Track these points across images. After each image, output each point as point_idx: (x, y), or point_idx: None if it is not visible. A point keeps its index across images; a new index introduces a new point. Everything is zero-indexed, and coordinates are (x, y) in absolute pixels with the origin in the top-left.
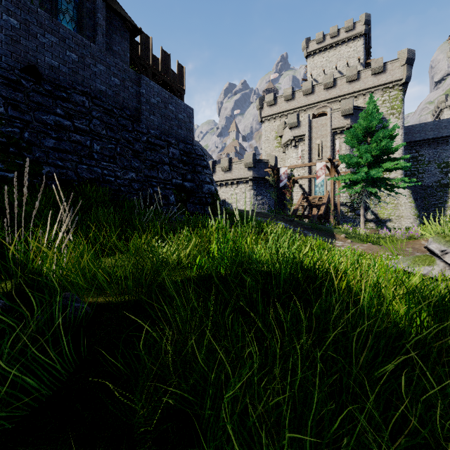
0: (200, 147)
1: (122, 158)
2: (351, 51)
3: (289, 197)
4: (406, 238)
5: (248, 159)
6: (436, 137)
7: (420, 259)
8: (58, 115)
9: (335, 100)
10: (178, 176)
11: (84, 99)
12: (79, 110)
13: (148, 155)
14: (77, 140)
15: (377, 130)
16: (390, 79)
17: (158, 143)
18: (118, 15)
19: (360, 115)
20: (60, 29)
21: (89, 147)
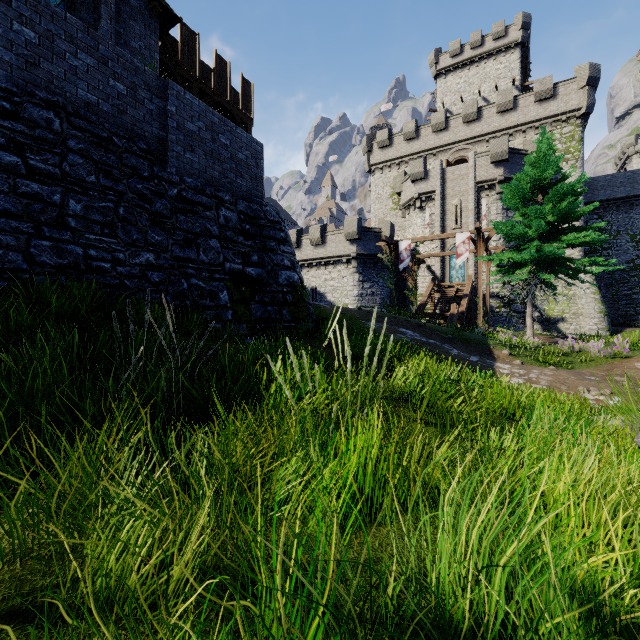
0: (273, 208)
1: (129, 227)
2: (502, 69)
3: (412, 285)
4: (607, 356)
5: (350, 228)
6: (628, 195)
7: None
8: None
9: (479, 140)
10: (236, 256)
11: (50, 116)
12: (38, 136)
13: (179, 222)
14: (33, 192)
15: (554, 183)
16: (563, 109)
17: (199, 200)
18: None
19: (526, 160)
20: None
21: (60, 206)
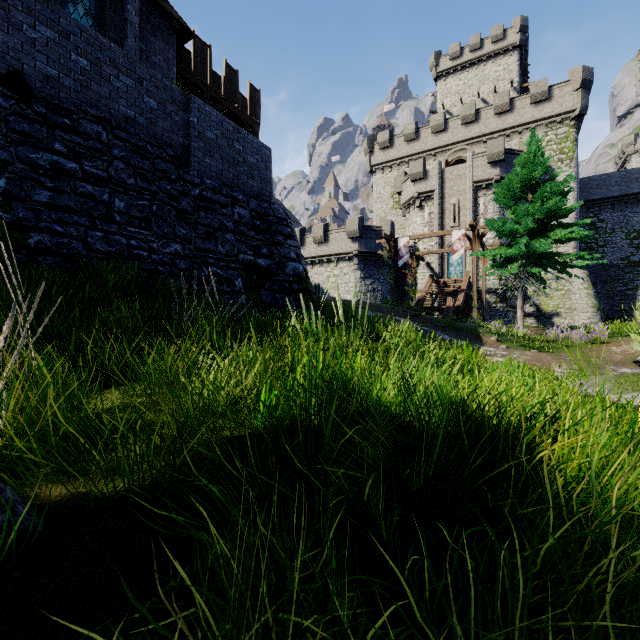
0: (281, 206)
1: (161, 221)
2: (501, 71)
3: (411, 281)
4: (587, 341)
5: (352, 226)
6: (623, 194)
7: (628, 380)
8: (57, 153)
9: (477, 141)
10: (248, 249)
11: (99, 129)
12: (91, 146)
13: (201, 218)
14: (88, 192)
15: (543, 183)
16: (558, 110)
17: (217, 199)
18: (159, 9)
19: (517, 161)
20: (61, 19)
21: (108, 203)
